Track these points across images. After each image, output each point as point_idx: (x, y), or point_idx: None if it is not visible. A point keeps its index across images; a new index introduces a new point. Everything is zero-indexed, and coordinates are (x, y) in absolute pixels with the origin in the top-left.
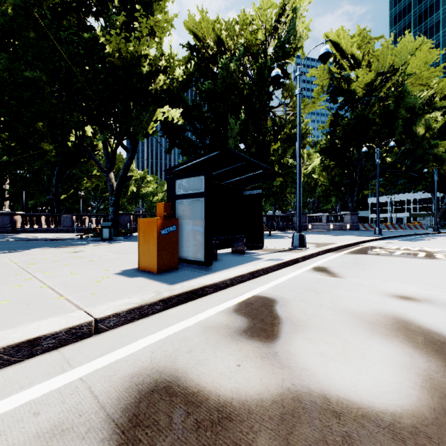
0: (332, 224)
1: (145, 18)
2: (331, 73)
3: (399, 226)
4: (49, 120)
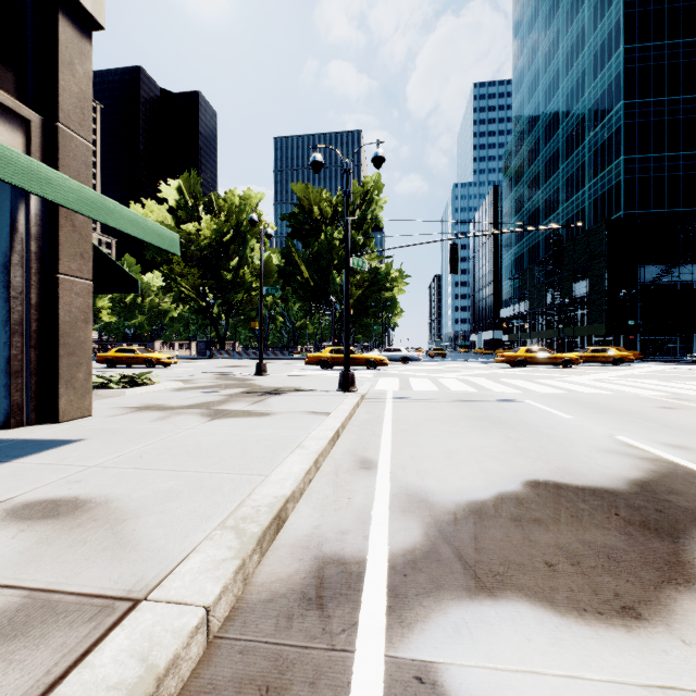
0: (177, 351)
1: None
2: (177, 215)
3: (254, 353)
4: None
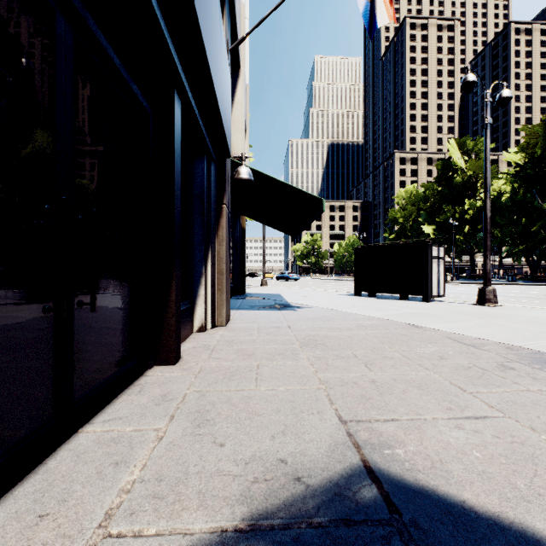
0: None
1: (448, 205)
2: None
3: None
4: (440, 240)
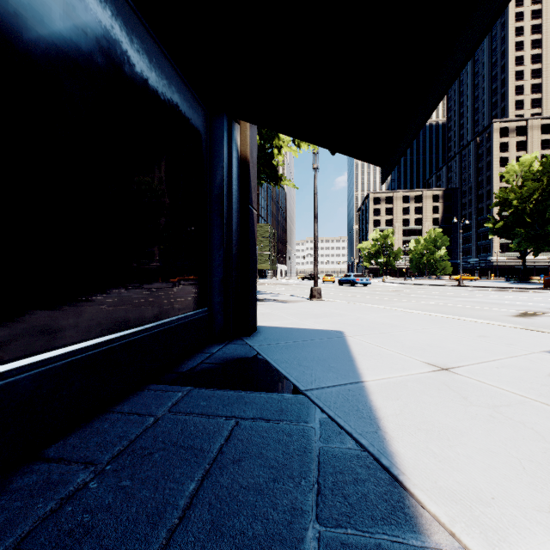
0: None
1: None
2: None
3: None
4: None
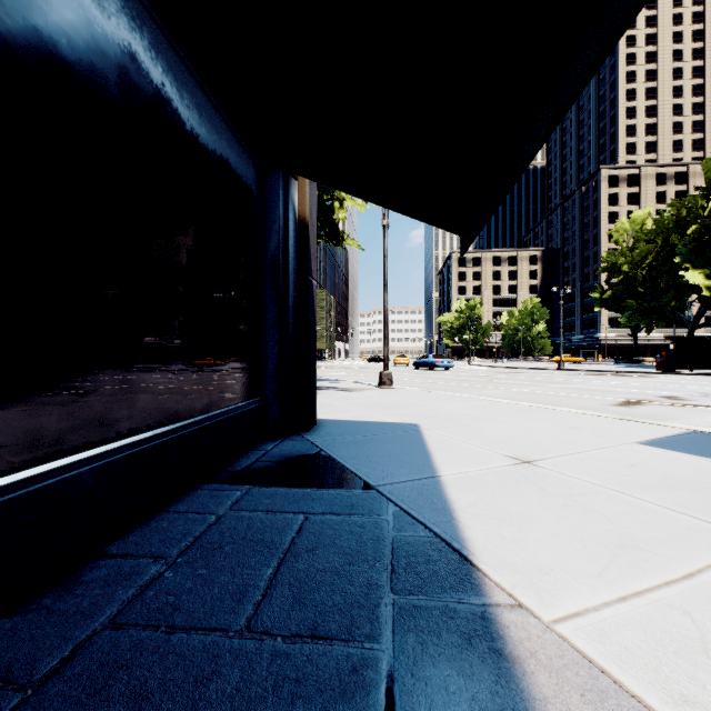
0: None
1: None
2: None
3: None
4: None
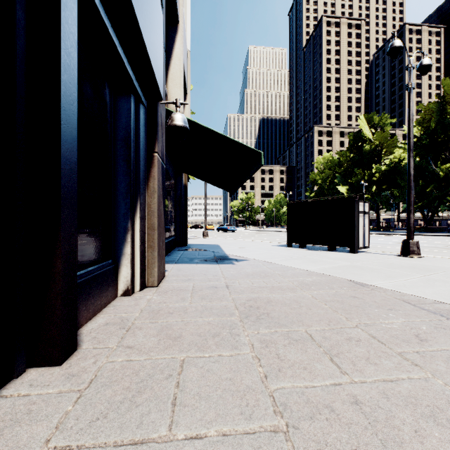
0: None
1: (358, 169)
2: None
3: None
4: None
